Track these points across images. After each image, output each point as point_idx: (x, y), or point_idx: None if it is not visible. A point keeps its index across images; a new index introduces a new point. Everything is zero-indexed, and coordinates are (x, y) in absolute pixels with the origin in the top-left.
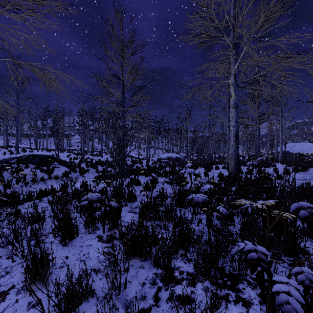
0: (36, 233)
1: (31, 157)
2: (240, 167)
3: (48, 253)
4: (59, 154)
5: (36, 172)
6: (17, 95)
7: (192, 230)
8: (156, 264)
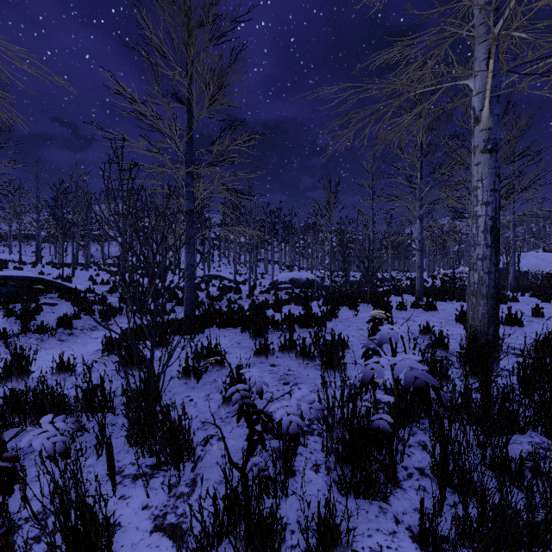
0: None
1: None
2: (446, 303)
3: None
4: (78, 273)
5: None
6: None
7: None
8: None
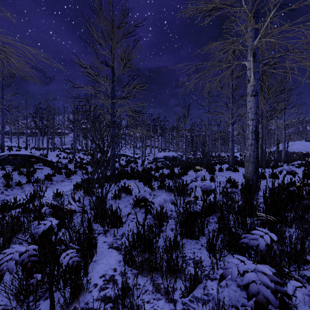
0: None
1: (10, 157)
2: None
3: None
4: (49, 153)
5: (12, 175)
6: (2, 89)
7: None
8: None
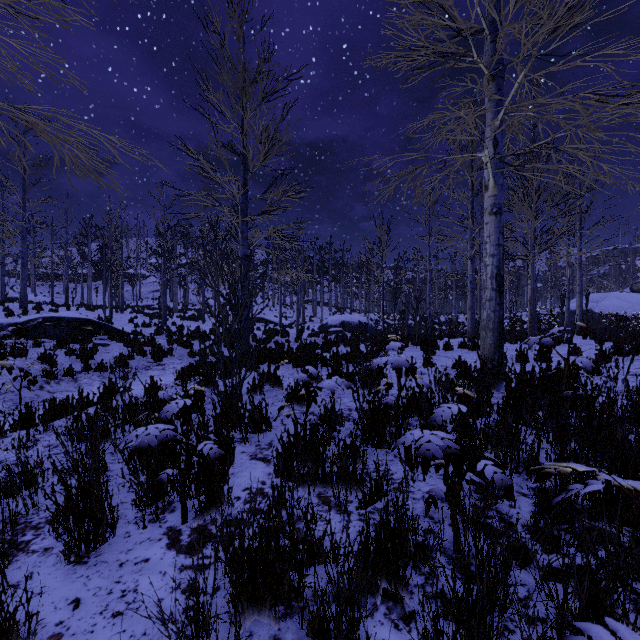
0: (12, 523)
1: (47, 323)
2: None
3: (12, 604)
4: (114, 316)
5: (57, 356)
6: (23, 191)
7: (413, 524)
8: (316, 634)
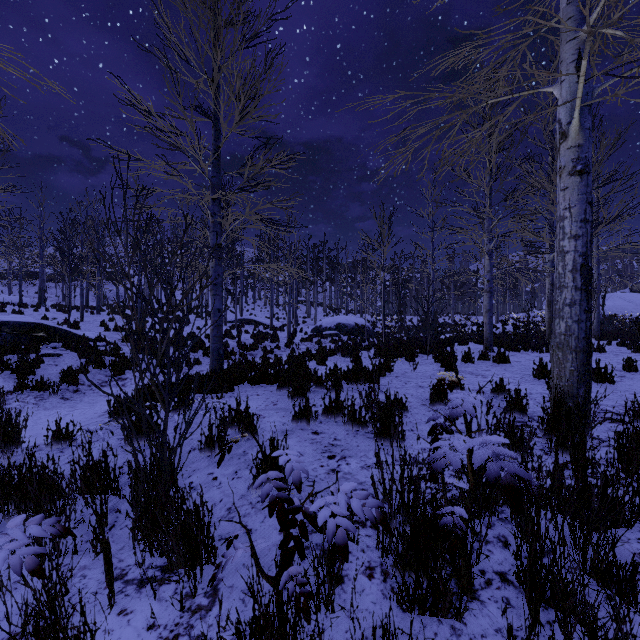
0: None
1: None
2: (521, 354)
3: None
4: (88, 318)
5: None
6: None
7: None
8: None
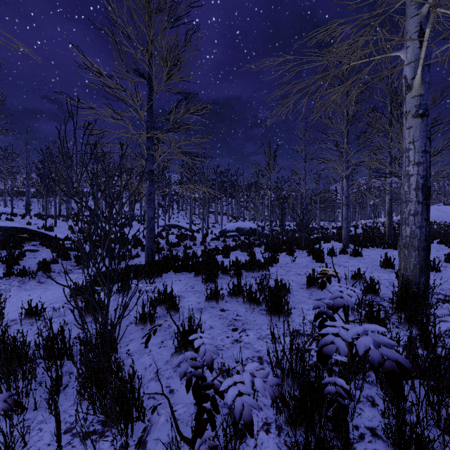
0: None
1: None
2: (369, 249)
3: None
4: (60, 223)
5: None
6: None
7: None
8: None
